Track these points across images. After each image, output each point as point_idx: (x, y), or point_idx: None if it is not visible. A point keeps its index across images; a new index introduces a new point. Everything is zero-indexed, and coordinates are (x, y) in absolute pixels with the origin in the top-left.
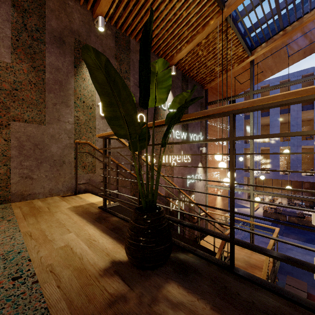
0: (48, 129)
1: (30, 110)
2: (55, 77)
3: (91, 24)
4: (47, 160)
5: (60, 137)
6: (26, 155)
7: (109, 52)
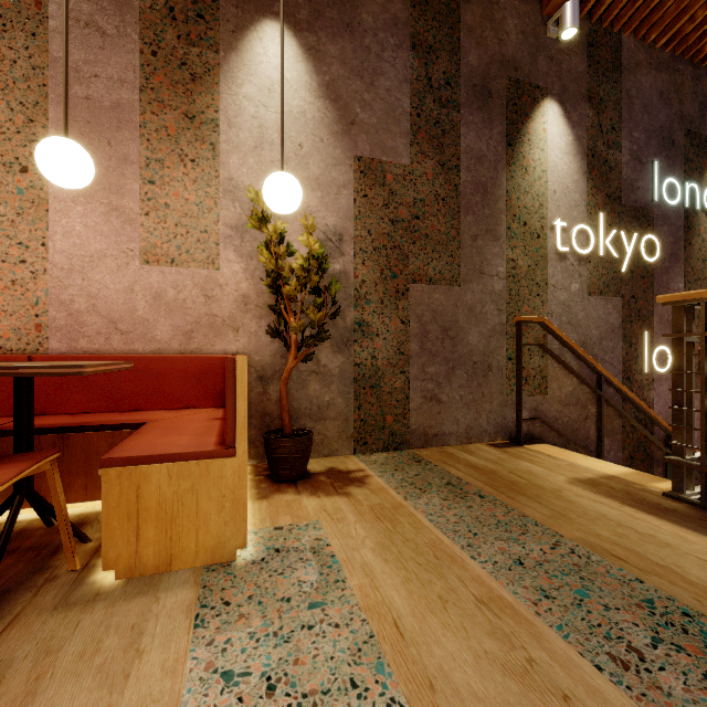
0: (463, 294)
1: (437, 256)
2: (475, 176)
3: (538, 32)
4: (461, 362)
5: (483, 310)
6: (431, 352)
7: (573, 89)
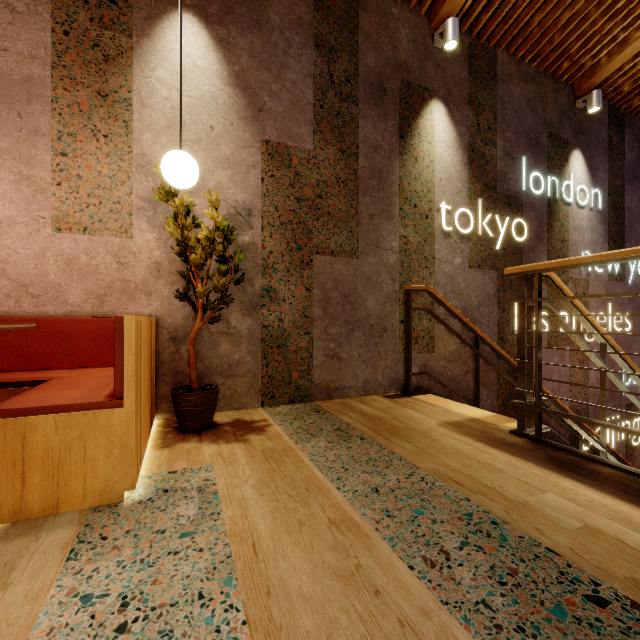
0: (362, 265)
1: (338, 231)
2: (372, 163)
3: (426, 42)
4: (360, 324)
5: (379, 279)
6: (333, 316)
7: (456, 92)
